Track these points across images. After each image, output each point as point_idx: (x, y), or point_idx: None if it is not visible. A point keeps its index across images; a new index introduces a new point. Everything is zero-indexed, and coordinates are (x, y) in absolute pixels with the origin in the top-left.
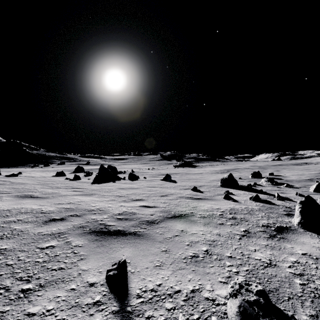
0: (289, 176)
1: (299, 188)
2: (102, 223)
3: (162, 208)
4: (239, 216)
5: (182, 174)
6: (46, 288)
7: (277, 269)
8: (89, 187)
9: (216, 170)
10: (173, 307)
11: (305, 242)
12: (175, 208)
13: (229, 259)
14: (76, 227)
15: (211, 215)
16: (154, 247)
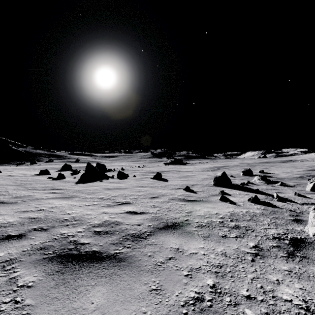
0: (279, 174)
1: (294, 187)
2: (74, 240)
3: (152, 215)
4: (243, 223)
5: (172, 171)
6: None
7: None
8: (71, 188)
9: (207, 168)
10: None
11: None
12: (167, 214)
13: (248, 303)
14: (34, 249)
15: (210, 223)
16: (140, 283)
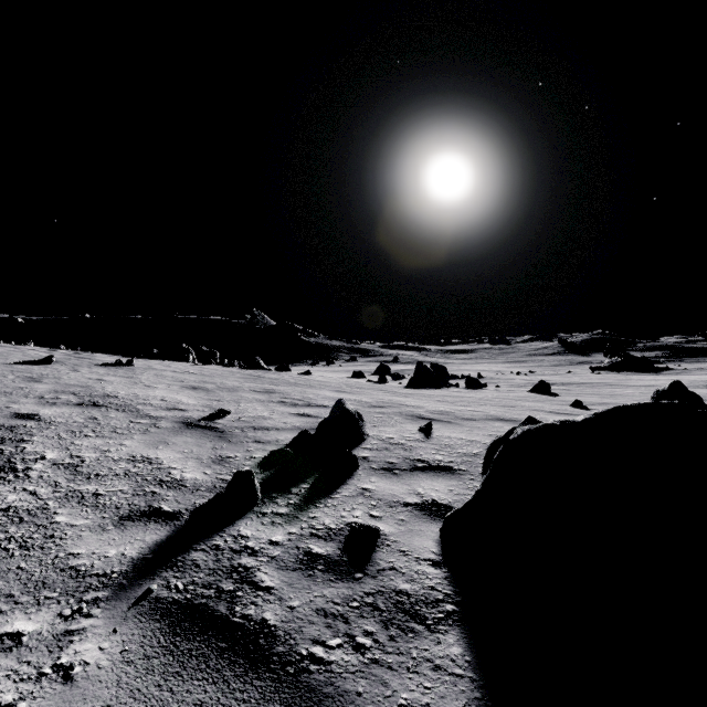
0: None
1: None
2: (417, 413)
3: (491, 413)
4: None
5: (594, 385)
6: (384, 427)
7: None
8: (401, 391)
9: None
10: (456, 440)
11: None
12: (510, 415)
13: None
14: (395, 412)
15: None
16: (460, 428)
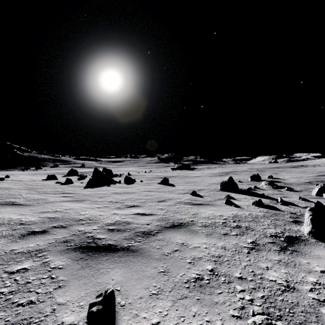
0: (288, 179)
1: (300, 192)
2: (91, 235)
3: (160, 216)
4: (244, 224)
5: (180, 177)
6: None
7: (297, 294)
8: (81, 192)
9: (215, 173)
10: None
11: (320, 256)
12: (174, 215)
13: (239, 282)
14: (58, 242)
15: (214, 223)
16: (150, 267)
